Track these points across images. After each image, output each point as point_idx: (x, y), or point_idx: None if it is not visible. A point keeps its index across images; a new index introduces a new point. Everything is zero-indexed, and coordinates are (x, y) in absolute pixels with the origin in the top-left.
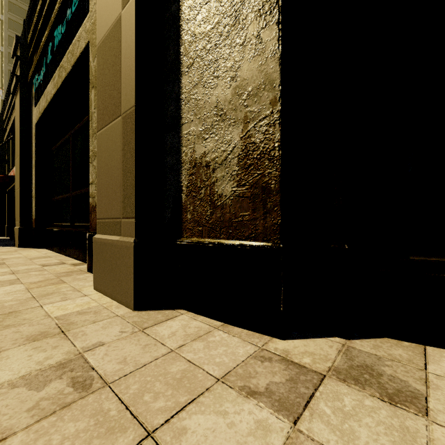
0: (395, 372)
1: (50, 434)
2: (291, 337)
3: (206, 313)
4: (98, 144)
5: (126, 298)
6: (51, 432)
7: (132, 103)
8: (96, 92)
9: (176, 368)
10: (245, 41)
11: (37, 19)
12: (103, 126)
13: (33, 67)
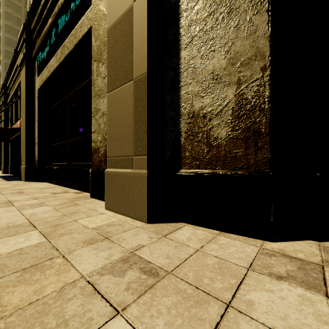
0: None
1: (155, 305)
2: (277, 240)
3: (204, 224)
4: (109, 101)
5: (139, 214)
6: (155, 304)
7: (144, 71)
8: (107, 63)
9: (210, 261)
10: (238, 24)
11: (41, 11)
12: (114, 88)
13: (37, 47)
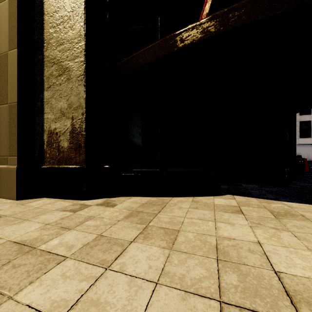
0: (116, 202)
1: None
2: (89, 200)
3: (56, 197)
4: None
5: (11, 195)
6: None
7: (15, 101)
8: None
9: (38, 210)
10: (72, 87)
11: None
12: None
13: None
